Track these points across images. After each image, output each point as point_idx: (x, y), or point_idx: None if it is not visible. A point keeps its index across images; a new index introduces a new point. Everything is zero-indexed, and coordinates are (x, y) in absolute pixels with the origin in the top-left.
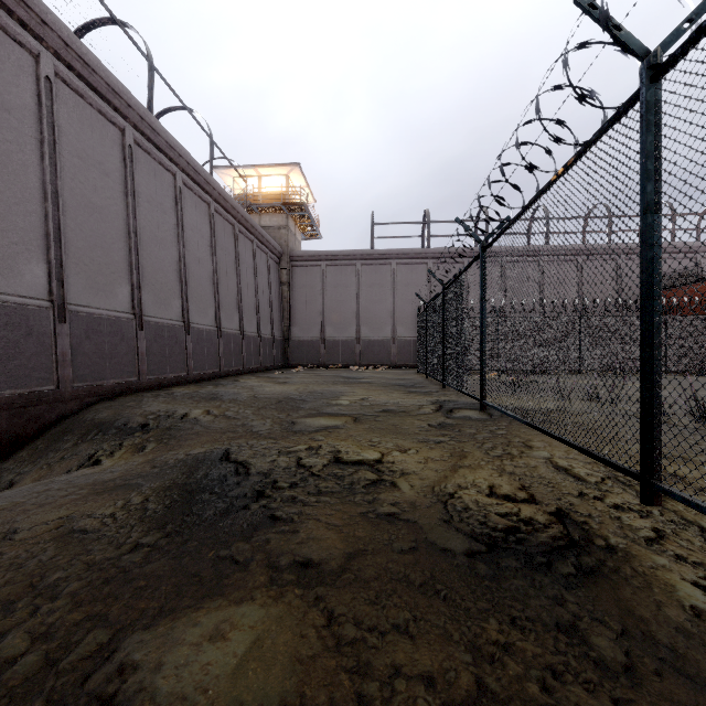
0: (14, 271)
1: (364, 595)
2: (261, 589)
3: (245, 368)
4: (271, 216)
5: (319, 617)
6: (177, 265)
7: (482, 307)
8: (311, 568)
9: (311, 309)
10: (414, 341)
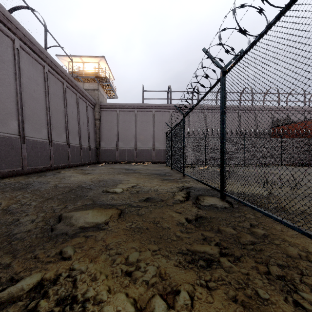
0: None
1: None
2: None
3: (70, 164)
4: (90, 84)
5: None
6: (14, 98)
7: (223, 118)
8: None
9: (111, 133)
10: (163, 150)
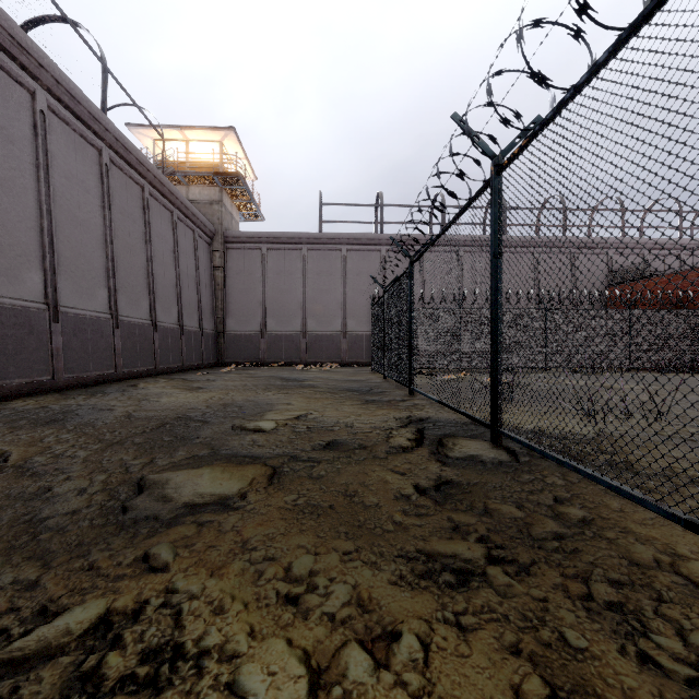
0: None
1: None
2: None
3: (158, 368)
4: (202, 189)
5: None
6: (35, 222)
7: (496, 268)
8: None
9: (250, 298)
10: (366, 336)
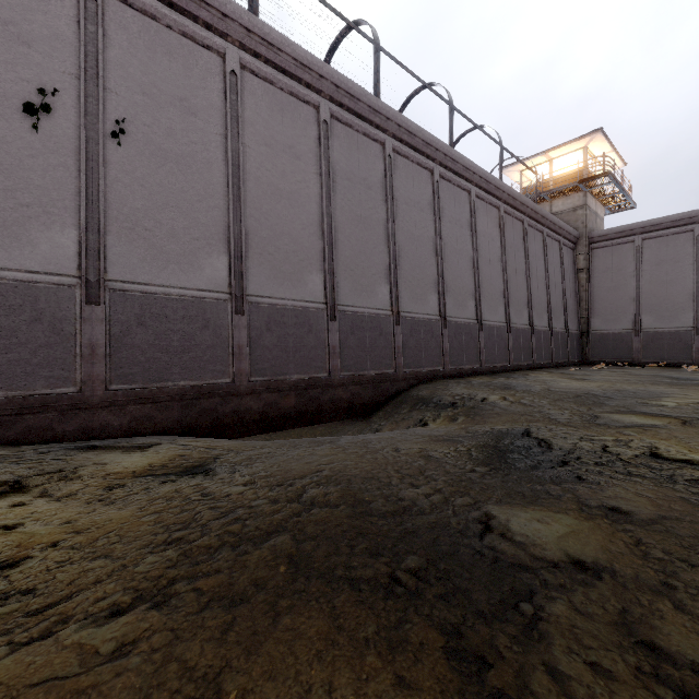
0: (374, 293)
1: (675, 540)
2: (573, 510)
3: (534, 364)
4: (564, 199)
5: (626, 537)
6: (471, 270)
7: None
8: (619, 513)
9: (619, 296)
10: None
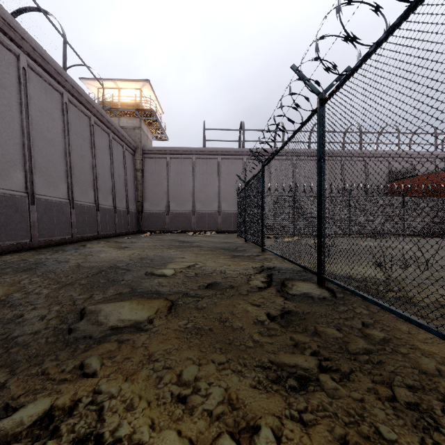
0: None
1: None
2: None
3: (100, 234)
4: (128, 119)
5: None
6: (19, 139)
7: (321, 168)
8: None
9: (159, 189)
10: (233, 213)
